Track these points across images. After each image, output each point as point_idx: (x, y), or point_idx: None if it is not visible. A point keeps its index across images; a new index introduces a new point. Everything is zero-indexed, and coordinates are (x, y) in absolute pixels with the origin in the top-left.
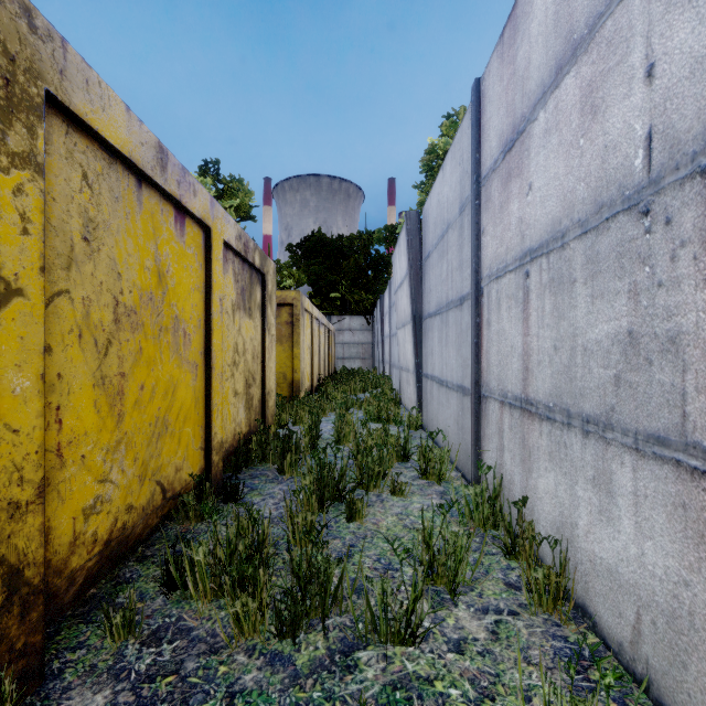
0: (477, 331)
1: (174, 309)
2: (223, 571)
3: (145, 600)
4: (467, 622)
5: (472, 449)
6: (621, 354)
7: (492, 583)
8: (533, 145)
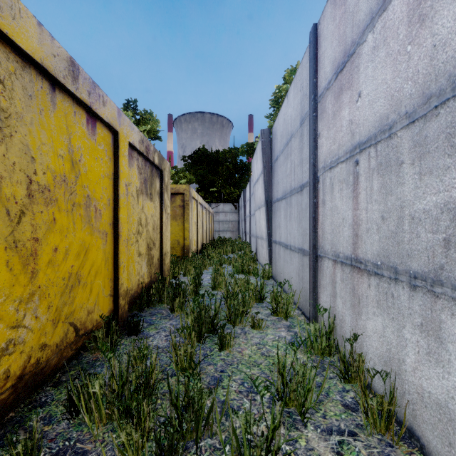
0: (314, 208)
1: (86, 190)
2: (112, 404)
3: (52, 423)
4: (315, 443)
5: (311, 295)
6: (451, 220)
7: (332, 404)
8: (362, 61)
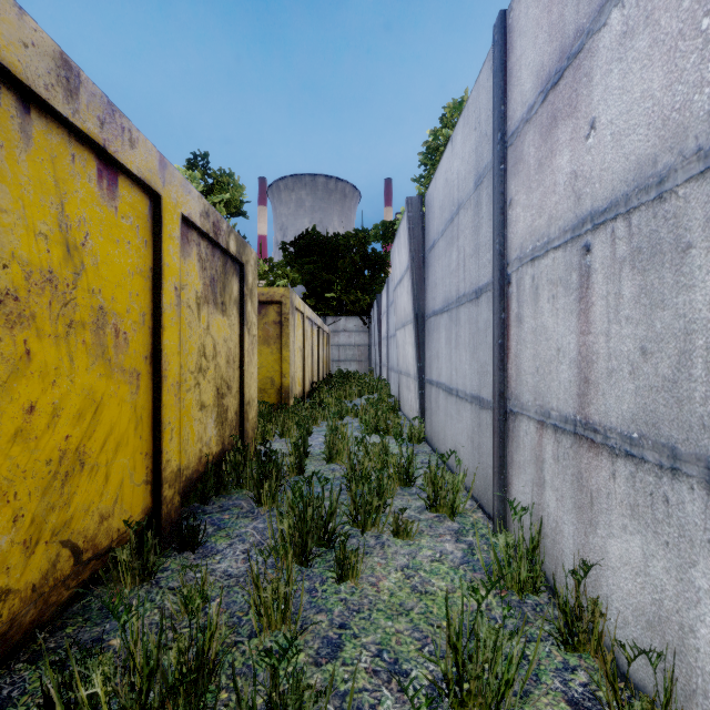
0: (502, 329)
1: (98, 297)
2: None
3: None
4: None
5: (495, 478)
6: None
7: (549, 700)
8: (598, 63)
